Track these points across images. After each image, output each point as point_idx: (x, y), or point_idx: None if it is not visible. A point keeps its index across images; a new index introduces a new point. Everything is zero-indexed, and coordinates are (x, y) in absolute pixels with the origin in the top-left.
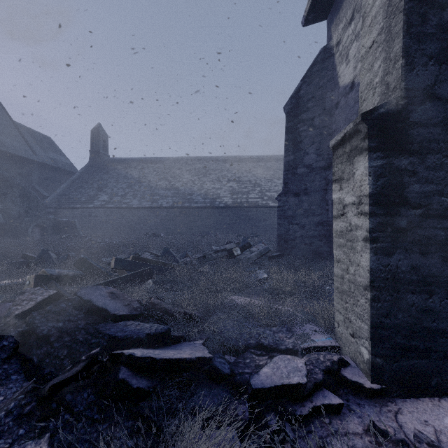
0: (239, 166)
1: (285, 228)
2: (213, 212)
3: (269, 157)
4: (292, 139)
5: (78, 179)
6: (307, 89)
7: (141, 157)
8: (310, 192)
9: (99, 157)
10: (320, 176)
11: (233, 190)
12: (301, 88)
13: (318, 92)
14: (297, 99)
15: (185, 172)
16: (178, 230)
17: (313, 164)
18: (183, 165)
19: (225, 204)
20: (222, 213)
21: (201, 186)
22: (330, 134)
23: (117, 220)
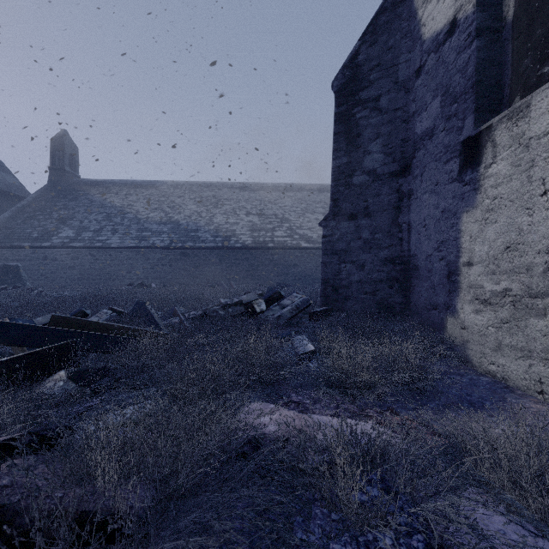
0: (262, 195)
1: (335, 269)
2: (227, 255)
3: (299, 185)
4: (346, 132)
5: (28, 206)
6: (369, 52)
7: (127, 180)
8: (373, 213)
9: (63, 176)
10: (390, 186)
11: (253, 226)
12: (359, 51)
13: (387, 56)
14: (352, 69)
15: (188, 201)
16: (178, 279)
17: (379, 169)
18: (185, 192)
19: (243, 244)
20: (239, 256)
21: (210, 220)
22: (405, 120)
23: (87, 265)
